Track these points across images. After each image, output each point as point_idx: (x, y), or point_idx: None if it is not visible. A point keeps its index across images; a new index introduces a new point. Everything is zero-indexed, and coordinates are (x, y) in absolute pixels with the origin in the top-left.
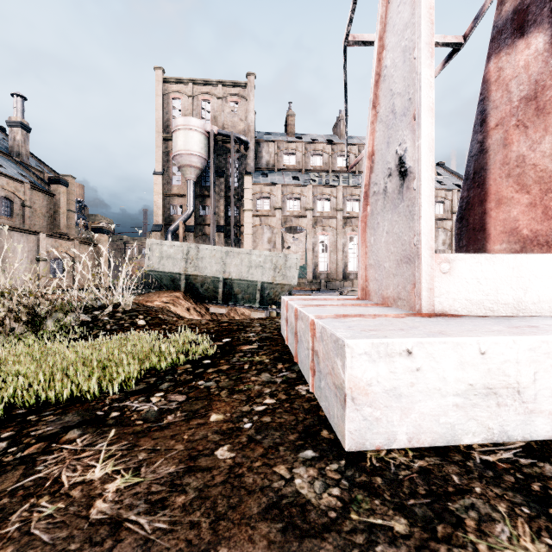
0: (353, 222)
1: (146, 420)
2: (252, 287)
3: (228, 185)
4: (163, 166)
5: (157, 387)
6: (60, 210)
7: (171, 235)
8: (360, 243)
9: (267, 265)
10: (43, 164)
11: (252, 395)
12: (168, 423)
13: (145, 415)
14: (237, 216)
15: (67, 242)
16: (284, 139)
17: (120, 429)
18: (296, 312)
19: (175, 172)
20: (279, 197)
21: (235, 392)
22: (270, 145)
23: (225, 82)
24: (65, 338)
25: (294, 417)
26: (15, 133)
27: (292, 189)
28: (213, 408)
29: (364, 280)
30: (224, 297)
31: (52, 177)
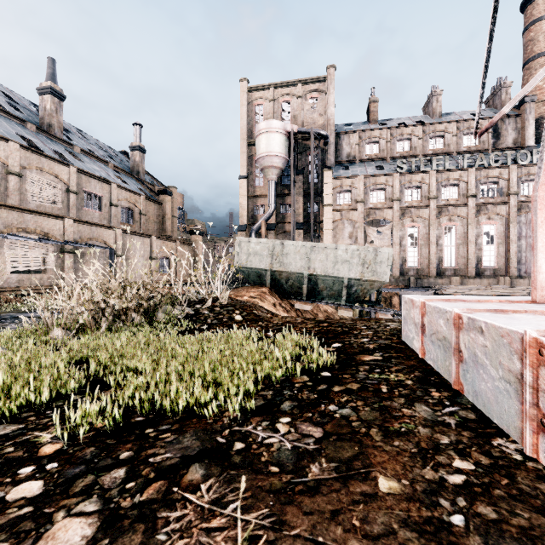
0: (449, 211)
1: (281, 466)
2: (337, 284)
3: (308, 181)
4: (247, 169)
5: (278, 407)
6: (166, 216)
7: (254, 233)
8: (538, 222)
9: (355, 260)
10: (154, 179)
11: (423, 445)
12: (315, 480)
13: (277, 455)
14: (316, 213)
15: (171, 243)
16: (366, 128)
17: (251, 478)
18: (456, 319)
19: (258, 174)
20: (361, 189)
21: (390, 433)
22: (351, 136)
23: (304, 80)
24: (174, 331)
25: (544, 520)
26: (135, 155)
27: (376, 179)
28: (372, 462)
29: (544, 275)
30: (308, 294)
31: (160, 189)
